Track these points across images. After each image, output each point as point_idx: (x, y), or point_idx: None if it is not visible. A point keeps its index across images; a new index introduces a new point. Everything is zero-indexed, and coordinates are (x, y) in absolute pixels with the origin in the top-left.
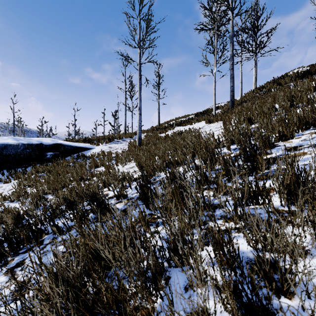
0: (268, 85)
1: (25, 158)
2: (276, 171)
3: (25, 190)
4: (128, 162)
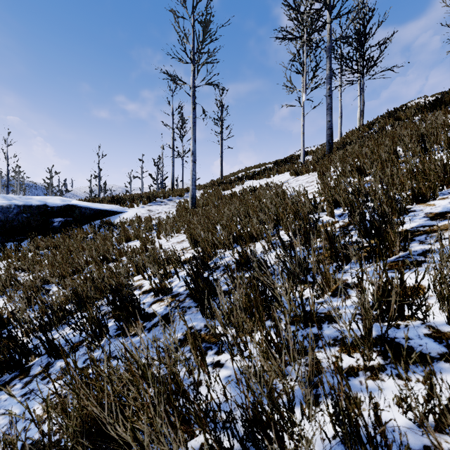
0: (381, 121)
1: (20, 227)
2: (443, 263)
3: (16, 277)
4: (176, 233)
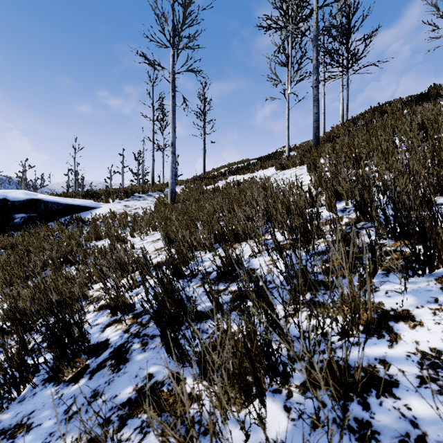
0: (367, 115)
1: None
2: None
3: None
4: (152, 230)
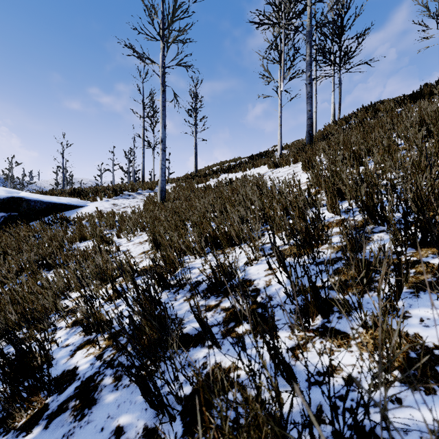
0: (359, 114)
1: None
2: None
3: None
4: (140, 231)
